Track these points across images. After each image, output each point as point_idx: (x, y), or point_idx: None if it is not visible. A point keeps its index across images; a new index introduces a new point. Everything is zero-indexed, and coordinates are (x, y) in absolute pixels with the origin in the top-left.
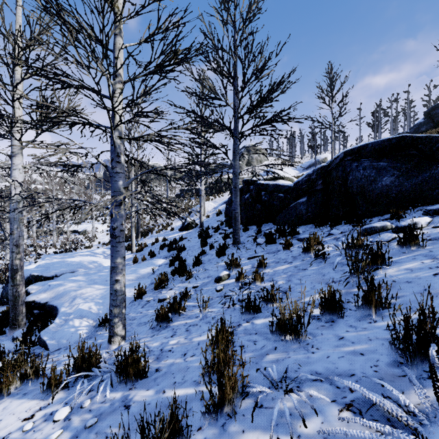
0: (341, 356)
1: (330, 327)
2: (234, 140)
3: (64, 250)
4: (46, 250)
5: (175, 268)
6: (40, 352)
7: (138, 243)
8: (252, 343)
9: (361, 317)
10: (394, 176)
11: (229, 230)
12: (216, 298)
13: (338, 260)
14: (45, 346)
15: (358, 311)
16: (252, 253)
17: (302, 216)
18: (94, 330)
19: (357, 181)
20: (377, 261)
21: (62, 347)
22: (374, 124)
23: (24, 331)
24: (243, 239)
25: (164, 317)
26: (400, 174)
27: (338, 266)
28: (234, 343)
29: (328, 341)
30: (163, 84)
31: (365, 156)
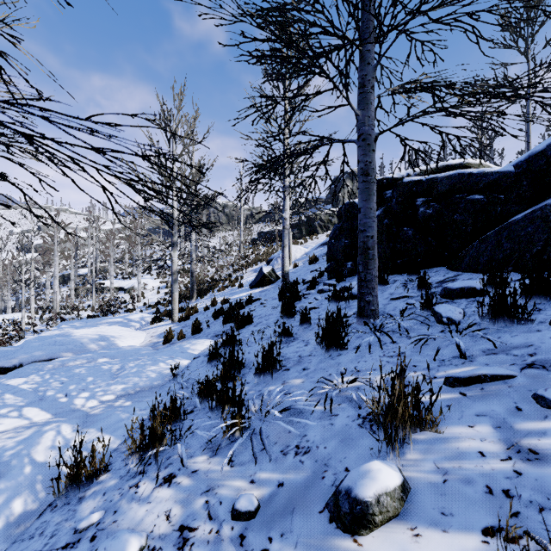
0: None
1: None
2: (362, 54)
3: (101, 313)
4: (82, 312)
5: (208, 381)
6: None
7: (191, 305)
8: None
9: None
10: None
11: (338, 284)
12: None
13: None
14: None
15: None
16: (446, 354)
17: None
18: None
19: None
20: None
21: None
22: None
23: None
24: (380, 303)
25: None
26: None
27: None
28: None
29: None
30: None
31: None
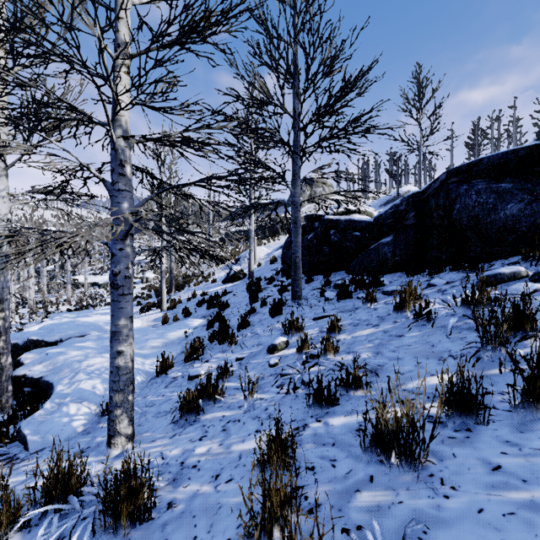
0: (509, 512)
1: (468, 442)
2: (293, 159)
3: (80, 307)
4: (59, 306)
5: (213, 332)
6: (16, 452)
7: (171, 298)
8: (329, 463)
9: (521, 424)
10: (524, 202)
11: (287, 281)
12: (269, 376)
13: (453, 322)
14: (25, 444)
15: (515, 414)
16: (319, 311)
17: (387, 261)
18: (95, 421)
19: (468, 210)
20: (523, 325)
21: (47, 446)
22: (475, 144)
23: (5, 418)
24: (305, 292)
25: (192, 407)
26: (532, 199)
27: (453, 332)
28: (298, 471)
29: (472, 472)
30: (185, 45)
31: (479, 175)
